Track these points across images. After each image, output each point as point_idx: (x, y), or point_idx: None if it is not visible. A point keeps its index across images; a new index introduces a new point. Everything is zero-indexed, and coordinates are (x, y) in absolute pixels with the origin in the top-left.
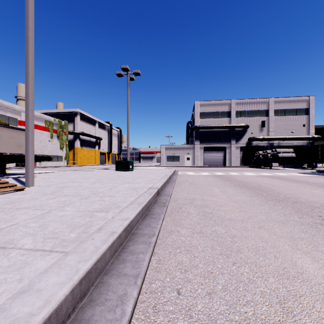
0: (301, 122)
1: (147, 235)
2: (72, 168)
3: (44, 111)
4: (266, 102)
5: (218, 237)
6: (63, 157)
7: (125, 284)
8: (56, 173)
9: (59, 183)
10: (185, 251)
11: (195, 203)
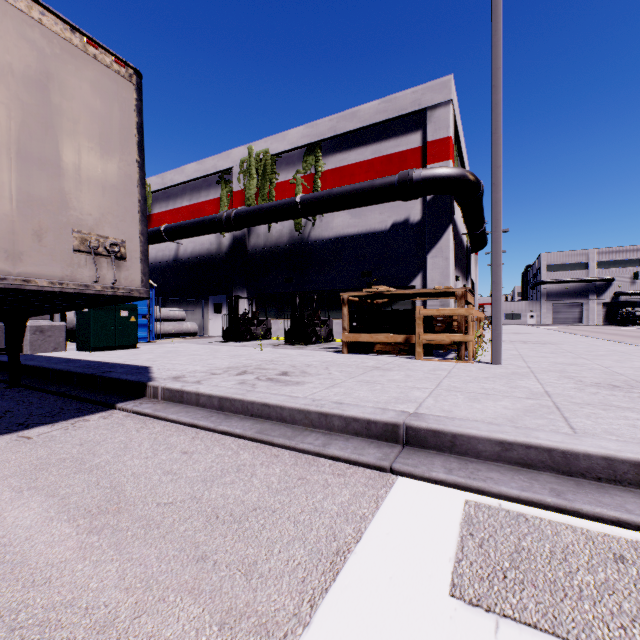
0: None
1: None
2: None
3: None
4: (639, 249)
5: None
6: None
7: None
8: None
9: None
10: None
11: None
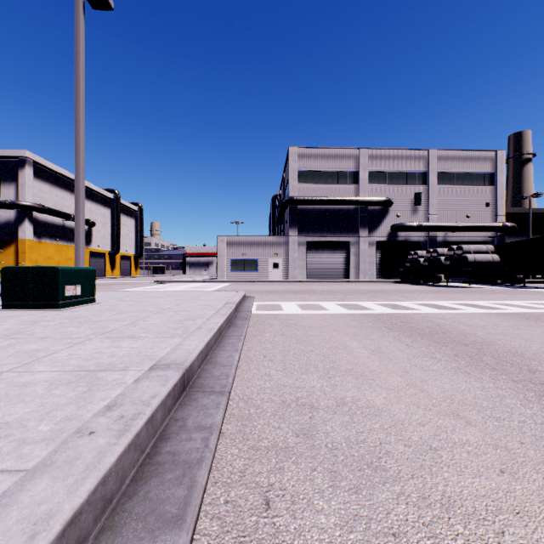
0: (483, 198)
1: None
2: None
3: None
4: (422, 156)
5: None
6: None
7: None
8: None
9: None
10: None
11: None
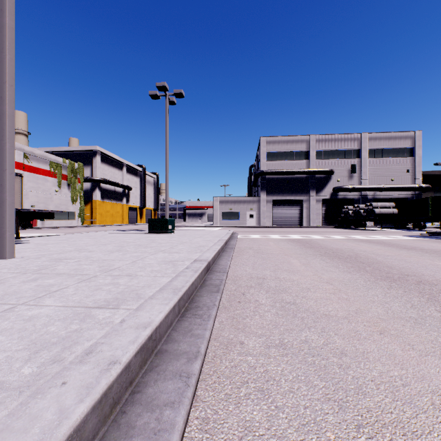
0: (405, 166)
1: (185, 356)
2: (88, 229)
3: (50, 149)
4: (356, 138)
5: (314, 355)
6: (75, 213)
7: None
8: (60, 237)
9: (57, 252)
10: (256, 393)
11: (266, 284)
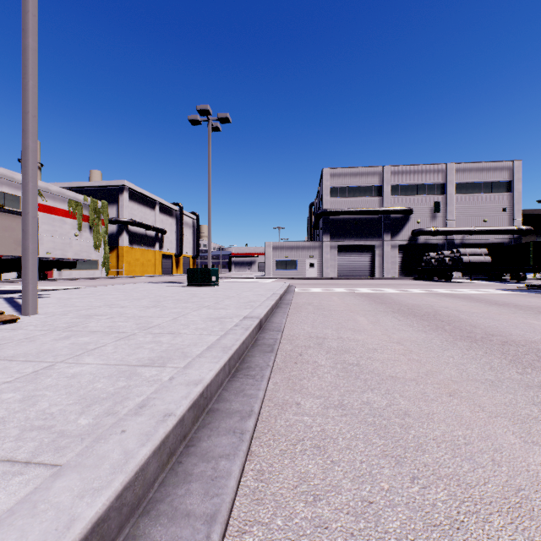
0: (500, 204)
1: (238, 414)
2: (115, 281)
3: (68, 185)
4: (441, 170)
5: (375, 415)
6: (99, 262)
7: (186, 540)
8: (84, 291)
9: (85, 307)
10: (312, 449)
11: (327, 345)
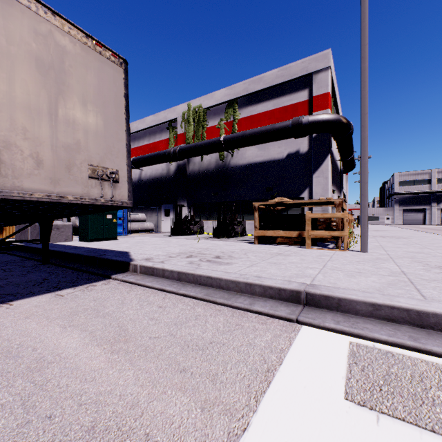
0: None
1: None
2: None
3: None
4: None
5: None
6: None
7: None
8: None
9: None
10: None
11: None
